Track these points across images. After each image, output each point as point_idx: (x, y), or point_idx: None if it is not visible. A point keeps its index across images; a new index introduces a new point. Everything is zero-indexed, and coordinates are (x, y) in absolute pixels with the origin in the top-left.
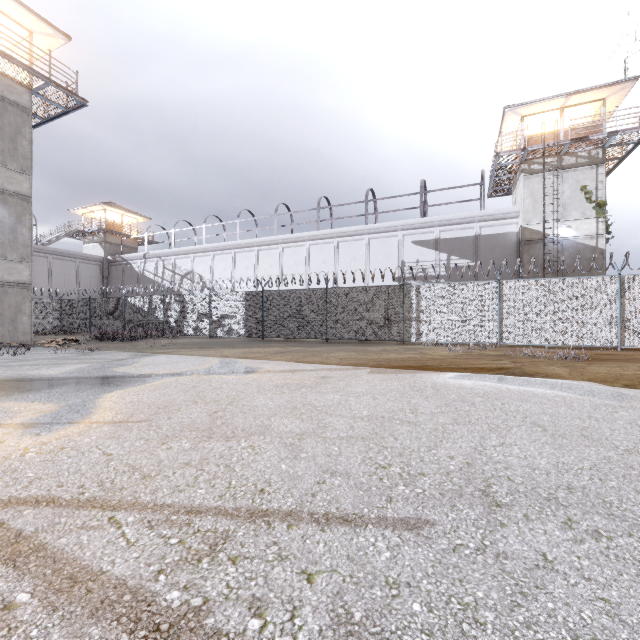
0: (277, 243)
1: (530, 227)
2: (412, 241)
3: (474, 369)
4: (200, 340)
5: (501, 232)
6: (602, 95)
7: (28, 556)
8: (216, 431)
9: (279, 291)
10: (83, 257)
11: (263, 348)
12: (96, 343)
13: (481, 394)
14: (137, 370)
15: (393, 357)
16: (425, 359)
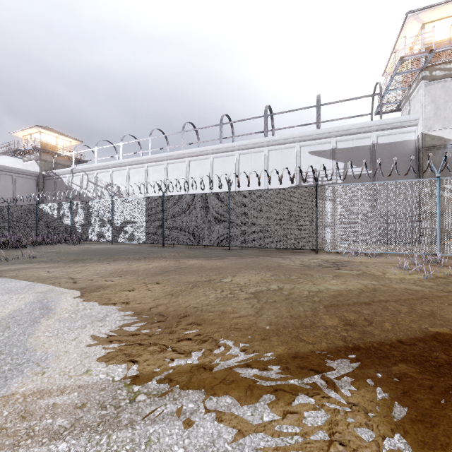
0: (184, 157)
1: (431, 133)
2: (309, 151)
3: None
4: (97, 247)
5: (399, 140)
6: None
7: None
8: None
9: (179, 196)
10: (19, 172)
11: (149, 261)
12: None
13: None
14: None
15: (341, 287)
16: (407, 296)
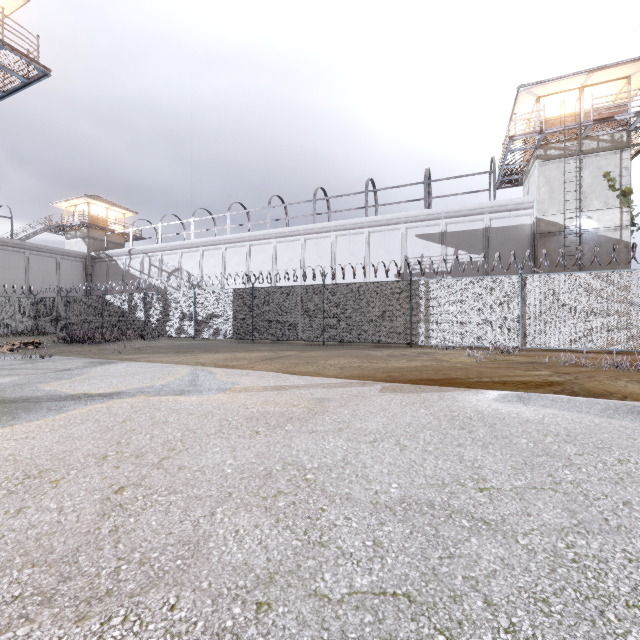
0: (270, 237)
1: (546, 218)
2: (416, 234)
3: (516, 384)
4: (182, 342)
5: (513, 224)
6: (627, 72)
7: None
8: (80, 566)
9: (270, 288)
10: (64, 253)
11: (250, 353)
12: (61, 346)
13: (565, 436)
14: (70, 387)
15: (404, 365)
16: (445, 368)
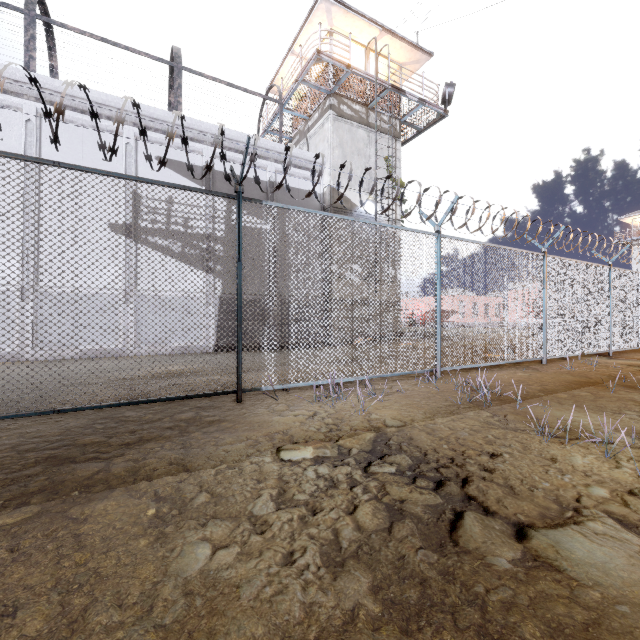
0: None
1: (340, 190)
2: (158, 156)
3: None
4: None
5: (303, 188)
6: (402, 58)
7: None
8: None
9: None
10: None
11: None
12: None
13: None
14: None
15: None
16: None
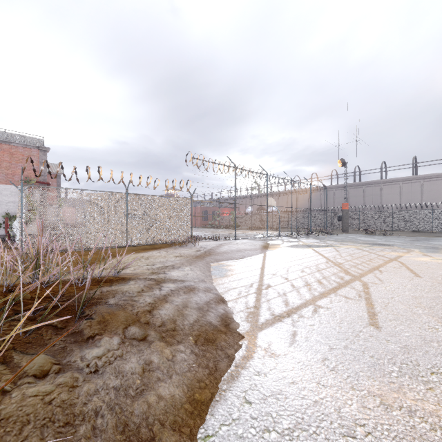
0: None
1: None
2: None
3: None
4: None
5: None
6: None
7: (386, 263)
8: None
9: None
10: None
11: None
12: None
13: None
14: None
15: None
16: None
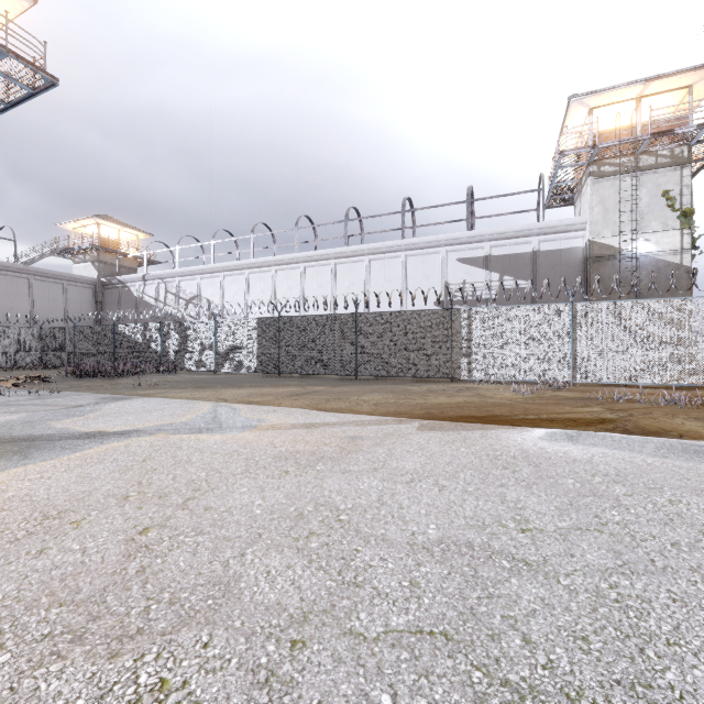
0: (298, 262)
1: (600, 241)
2: (457, 259)
3: (565, 422)
4: (202, 377)
5: (564, 247)
6: (688, 81)
7: None
8: (109, 606)
9: (298, 317)
10: (72, 279)
11: (276, 388)
12: (70, 381)
13: (614, 476)
14: (83, 425)
15: (444, 401)
16: (488, 404)
